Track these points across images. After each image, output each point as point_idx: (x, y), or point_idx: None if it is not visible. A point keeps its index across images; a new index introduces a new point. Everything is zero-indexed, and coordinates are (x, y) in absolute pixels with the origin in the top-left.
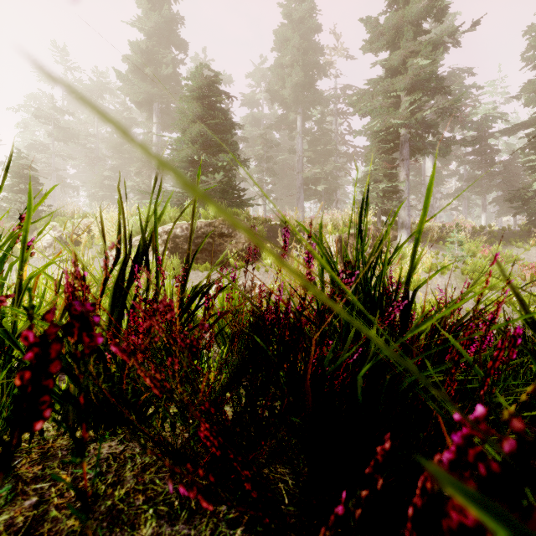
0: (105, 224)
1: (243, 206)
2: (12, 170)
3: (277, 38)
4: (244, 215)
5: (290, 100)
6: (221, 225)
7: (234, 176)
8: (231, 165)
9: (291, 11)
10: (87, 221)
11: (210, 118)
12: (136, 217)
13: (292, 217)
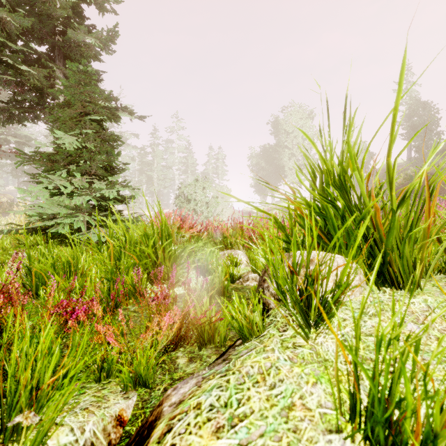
0: None
1: None
2: None
3: None
4: None
5: None
6: None
7: None
8: None
9: None
10: None
11: None
12: None
13: None
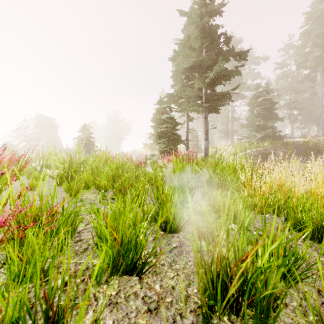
0: (222, 151)
1: (280, 139)
2: (192, 135)
3: (301, 34)
4: (280, 142)
5: (311, 66)
6: (270, 149)
7: (276, 127)
8: (274, 123)
9: (312, 12)
10: (215, 149)
11: (264, 105)
12: (230, 146)
13: (311, 139)
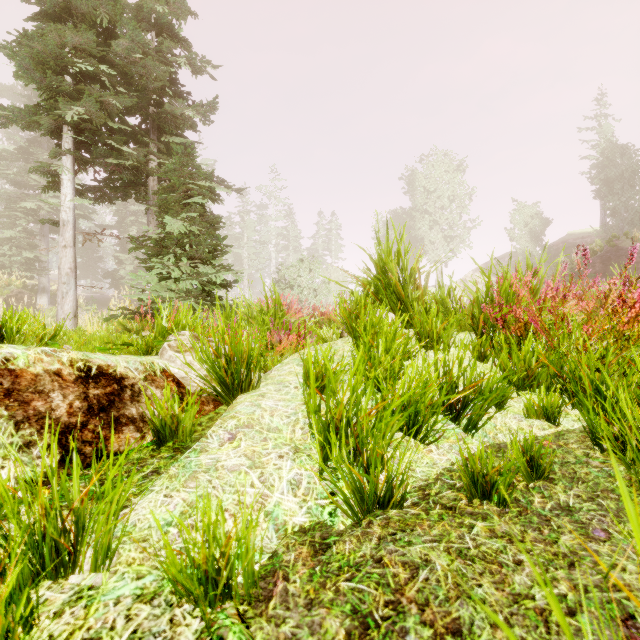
0: None
1: None
2: None
3: None
4: None
5: None
6: None
7: None
8: None
9: None
10: None
11: None
12: None
13: None
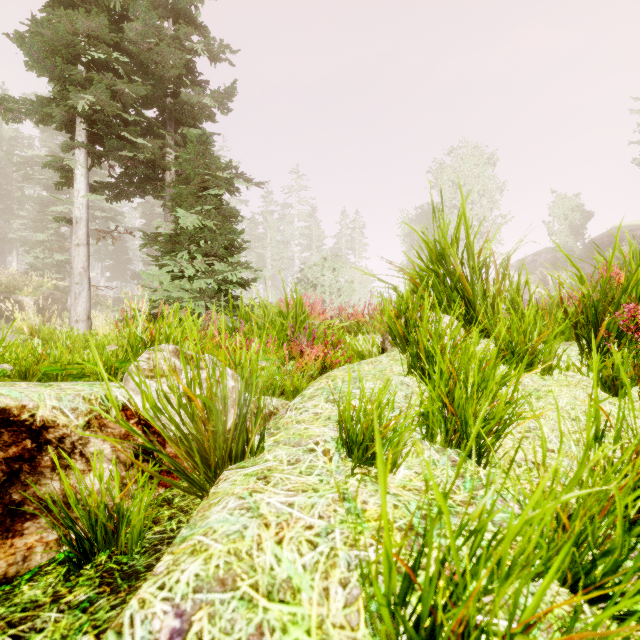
0: None
1: None
2: None
3: None
4: None
5: None
6: None
7: None
8: None
9: None
10: None
11: None
12: None
13: None
